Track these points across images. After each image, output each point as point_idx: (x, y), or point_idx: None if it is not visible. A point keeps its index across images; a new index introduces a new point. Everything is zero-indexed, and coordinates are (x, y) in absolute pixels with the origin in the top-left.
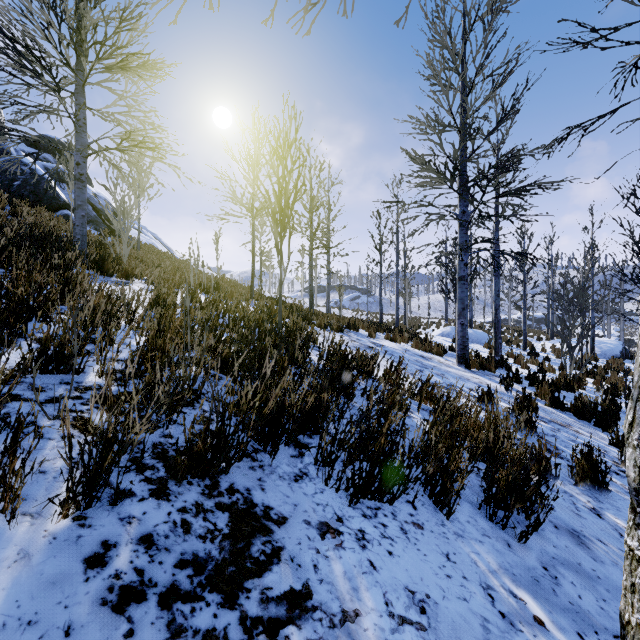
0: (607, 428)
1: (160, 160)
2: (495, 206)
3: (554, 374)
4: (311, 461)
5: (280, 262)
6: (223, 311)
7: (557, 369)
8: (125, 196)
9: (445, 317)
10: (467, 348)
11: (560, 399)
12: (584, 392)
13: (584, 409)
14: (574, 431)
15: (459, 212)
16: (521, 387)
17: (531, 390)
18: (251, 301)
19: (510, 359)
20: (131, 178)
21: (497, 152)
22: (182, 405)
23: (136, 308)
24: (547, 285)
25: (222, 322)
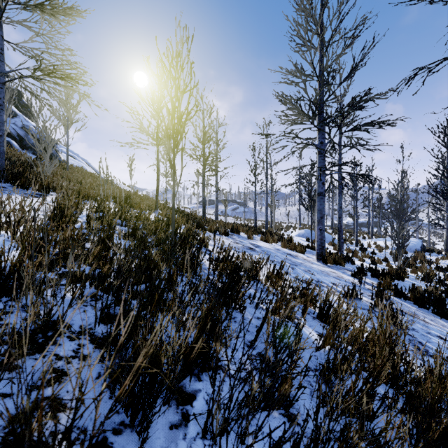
0: (443, 315)
1: (71, 89)
2: (339, 142)
3: (381, 265)
4: (198, 430)
5: (173, 175)
6: (126, 220)
7: (382, 261)
8: (46, 122)
9: (299, 222)
10: (324, 248)
11: (402, 290)
12: (408, 280)
13: (423, 299)
14: (422, 321)
15: (318, 143)
16: (367, 278)
17: (374, 281)
18: (156, 211)
19: (349, 253)
20: (49, 106)
21: (340, 102)
22: (1, 371)
23: (19, 219)
24: (368, 200)
25: (112, 233)
